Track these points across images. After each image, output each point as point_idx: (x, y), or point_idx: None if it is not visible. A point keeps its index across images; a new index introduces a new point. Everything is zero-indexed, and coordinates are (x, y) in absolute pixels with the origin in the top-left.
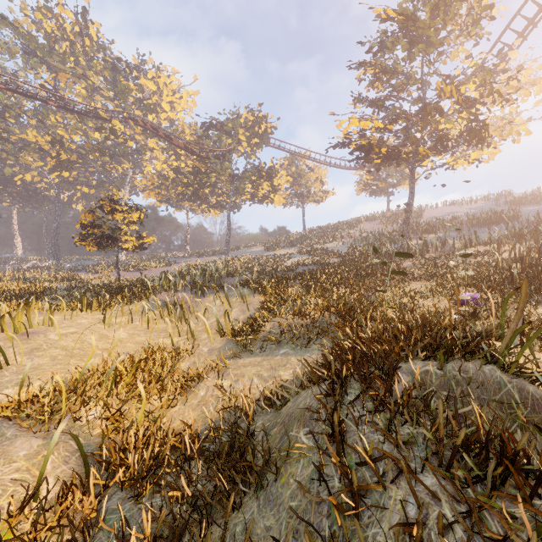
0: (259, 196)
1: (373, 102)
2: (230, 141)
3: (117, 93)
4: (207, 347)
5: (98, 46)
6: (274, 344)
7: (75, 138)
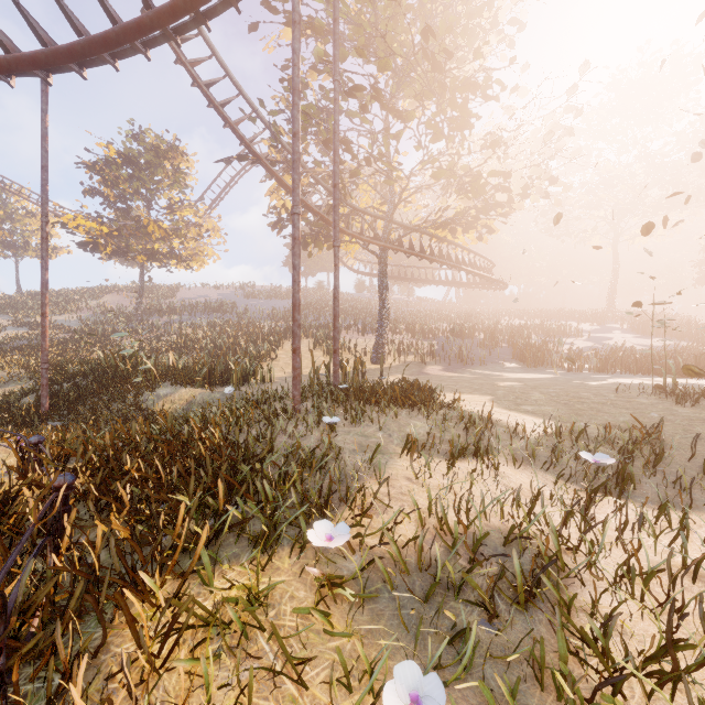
0: None
1: (106, 198)
2: None
3: None
4: None
5: None
6: (5, 384)
7: None
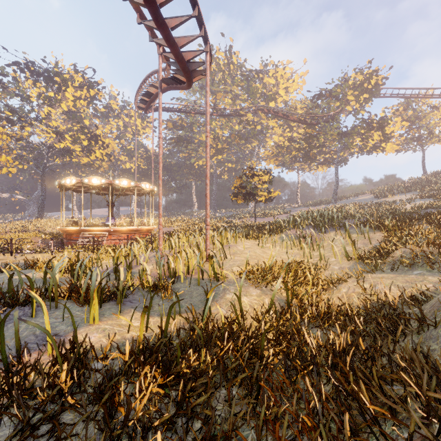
0: (368, 147)
1: None
2: (338, 104)
3: (249, 95)
4: (337, 266)
5: (237, 67)
6: (406, 266)
7: (225, 132)
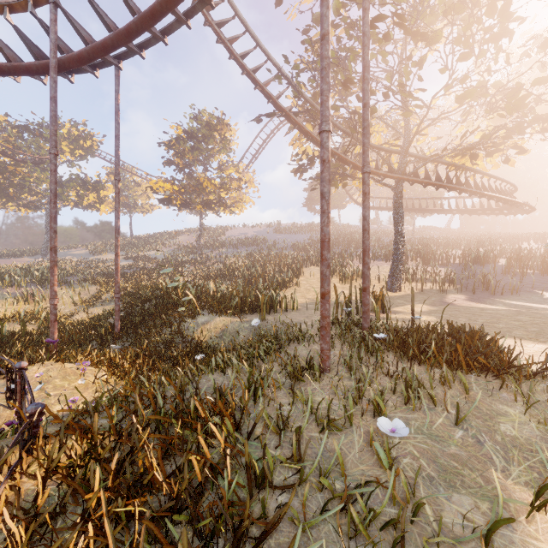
0: (84, 204)
1: (178, 166)
2: None
3: None
4: (68, 310)
5: None
6: (109, 302)
7: None
